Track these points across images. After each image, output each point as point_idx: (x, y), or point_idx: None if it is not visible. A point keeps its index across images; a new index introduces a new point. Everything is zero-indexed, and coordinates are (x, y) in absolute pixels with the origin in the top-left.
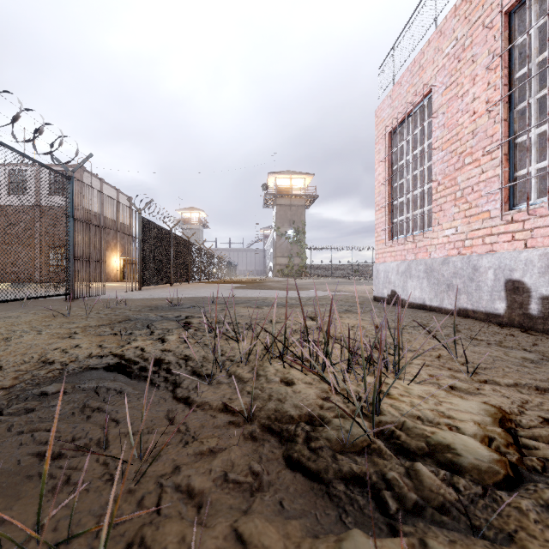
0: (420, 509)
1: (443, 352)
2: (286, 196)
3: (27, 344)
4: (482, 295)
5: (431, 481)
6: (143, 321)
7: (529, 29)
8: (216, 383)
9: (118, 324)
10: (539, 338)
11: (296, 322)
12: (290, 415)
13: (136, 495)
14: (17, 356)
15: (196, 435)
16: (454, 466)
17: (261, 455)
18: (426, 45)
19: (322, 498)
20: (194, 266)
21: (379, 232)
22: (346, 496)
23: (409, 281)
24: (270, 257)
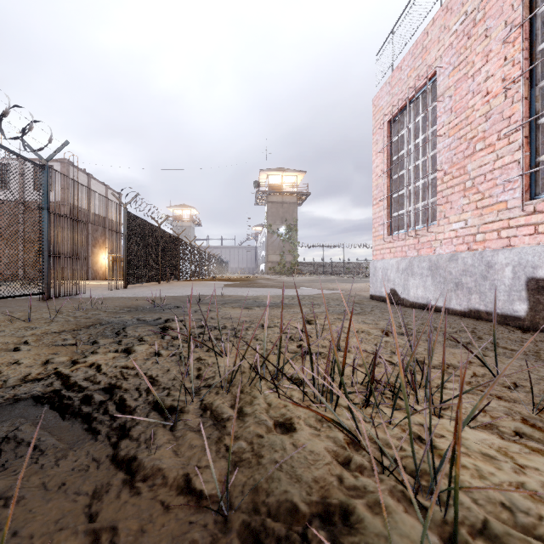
0: None
1: (477, 369)
2: (277, 193)
3: None
4: (498, 295)
5: None
6: (115, 325)
7: None
8: (182, 427)
9: (84, 330)
10: None
11: (291, 327)
12: (291, 505)
13: None
14: None
15: None
16: None
17: None
18: (430, 24)
19: None
20: (184, 263)
21: (377, 228)
22: None
23: (411, 279)
24: (262, 255)
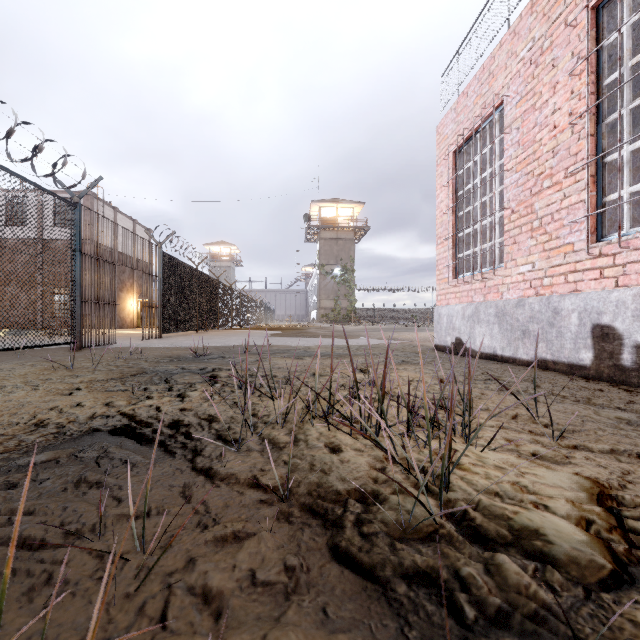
0: (506, 618)
1: (520, 411)
2: (331, 228)
3: (19, 402)
4: (564, 343)
5: (517, 579)
6: (161, 374)
7: (621, 26)
8: (246, 449)
9: (131, 378)
10: (633, 394)
11: (343, 376)
12: (336, 491)
13: (136, 600)
14: (4, 417)
15: (217, 517)
16: (545, 558)
17: (299, 543)
18: (497, 47)
19: (377, 603)
20: (224, 310)
21: (441, 270)
22: (408, 600)
23: (477, 327)
24: (313, 300)
